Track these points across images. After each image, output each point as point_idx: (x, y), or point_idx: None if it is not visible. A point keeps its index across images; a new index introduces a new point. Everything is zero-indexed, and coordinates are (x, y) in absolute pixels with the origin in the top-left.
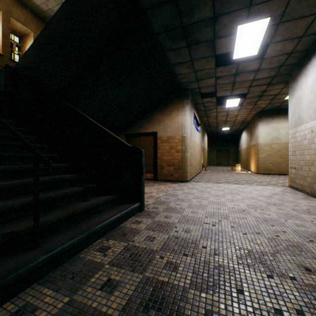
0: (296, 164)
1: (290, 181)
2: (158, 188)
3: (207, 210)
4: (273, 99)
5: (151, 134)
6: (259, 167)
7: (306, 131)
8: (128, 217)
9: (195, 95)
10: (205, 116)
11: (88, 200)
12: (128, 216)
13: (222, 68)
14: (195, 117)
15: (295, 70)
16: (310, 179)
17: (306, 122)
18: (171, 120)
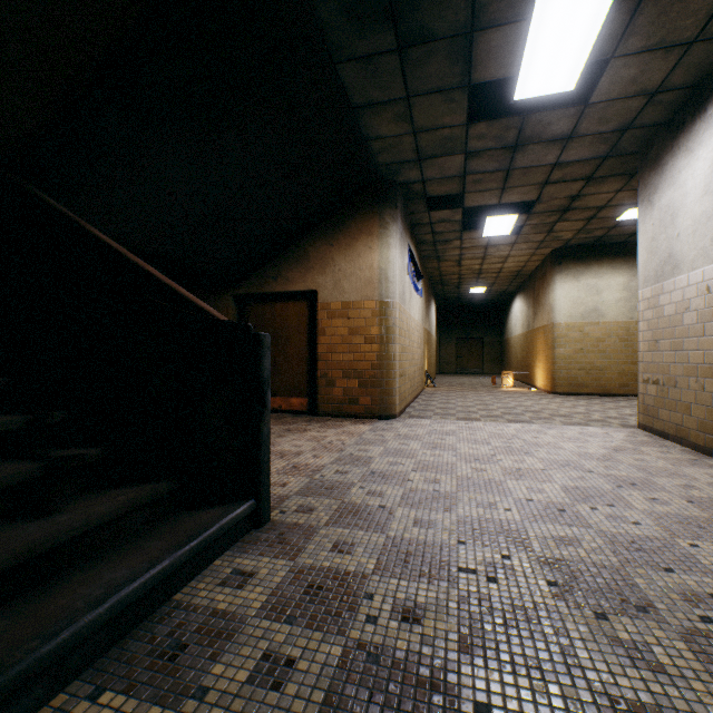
0: (661, 373)
1: (643, 415)
2: (319, 439)
3: (459, 513)
4: (592, 219)
5: (303, 296)
6: (556, 378)
7: (691, 291)
8: (208, 558)
9: (412, 201)
10: (433, 259)
11: (54, 513)
12: (210, 555)
13: (485, 128)
14: (412, 258)
15: (656, 142)
16: (704, 412)
17: (692, 268)
18: (352, 260)
